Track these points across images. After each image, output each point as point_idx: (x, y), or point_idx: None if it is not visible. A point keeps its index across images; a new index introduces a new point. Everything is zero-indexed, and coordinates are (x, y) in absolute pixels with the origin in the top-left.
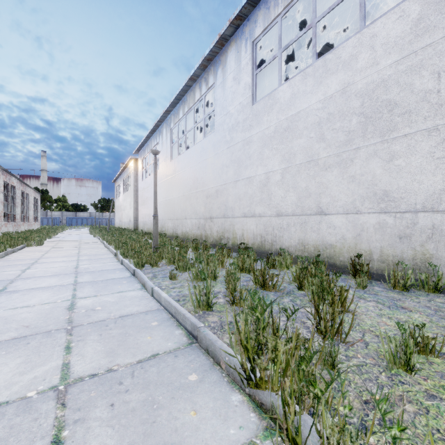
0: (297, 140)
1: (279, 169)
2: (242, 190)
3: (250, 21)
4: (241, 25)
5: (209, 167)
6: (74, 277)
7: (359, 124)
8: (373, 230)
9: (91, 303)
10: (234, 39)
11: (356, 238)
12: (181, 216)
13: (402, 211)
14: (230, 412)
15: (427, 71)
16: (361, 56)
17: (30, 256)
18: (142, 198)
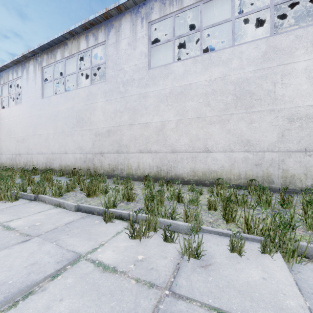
0: (59, 122)
1: (53, 133)
2: (37, 140)
3: (41, 56)
4: (36, 55)
5: (18, 124)
6: None
7: (76, 122)
8: (79, 159)
9: None
10: (33, 59)
11: (75, 162)
12: None
13: (85, 153)
14: None
15: (89, 112)
16: (76, 98)
17: None
18: None
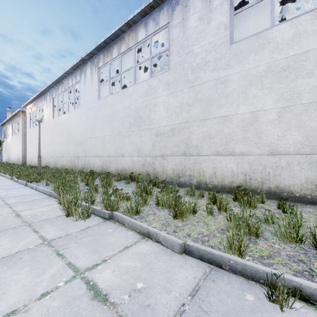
0: (115, 122)
1: (109, 134)
2: (93, 143)
3: (97, 57)
4: (93, 56)
5: (77, 128)
6: None
7: (133, 121)
8: (136, 163)
9: (6, 193)
10: (90, 62)
11: (132, 166)
12: (60, 155)
13: (143, 156)
14: (55, 202)
15: (148, 109)
16: (133, 95)
17: None
18: (30, 141)
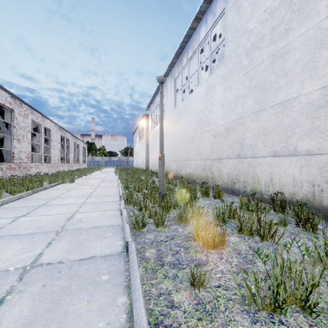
0: None
1: None
2: (269, 122)
3: None
4: None
5: (217, 104)
6: (48, 242)
7: None
8: None
9: None
10: None
11: None
12: (184, 158)
13: None
14: None
15: None
16: None
17: (50, 195)
18: (152, 144)
